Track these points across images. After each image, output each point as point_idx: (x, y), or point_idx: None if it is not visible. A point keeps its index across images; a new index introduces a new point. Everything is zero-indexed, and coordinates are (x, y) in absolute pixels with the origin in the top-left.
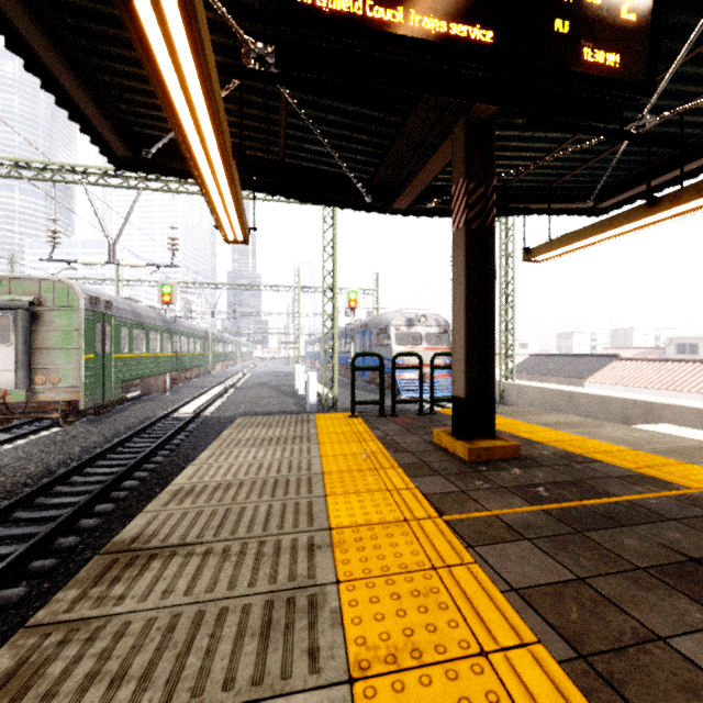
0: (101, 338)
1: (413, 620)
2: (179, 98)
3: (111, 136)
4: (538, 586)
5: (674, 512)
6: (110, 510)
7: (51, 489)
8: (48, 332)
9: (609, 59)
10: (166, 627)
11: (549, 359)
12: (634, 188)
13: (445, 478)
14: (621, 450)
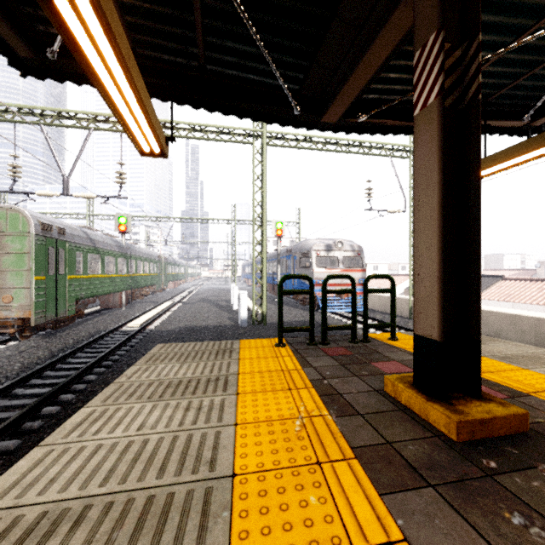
0: (54, 261)
1: None
2: None
3: (1, 25)
4: None
5: None
6: (13, 448)
7: None
8: (2, 255)
9: None
10: None
11: None
12: None
13: (444, 497)
14: None
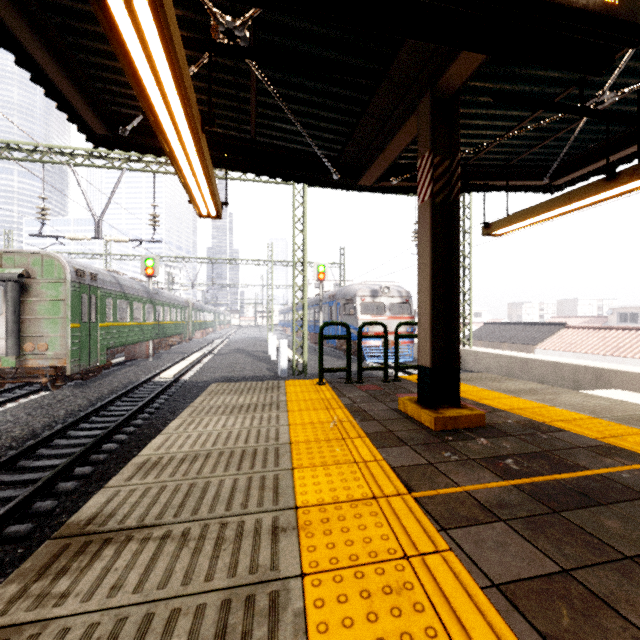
0: (87, 308)
1: (386, 626)
2: (142, 64)
3: (88, 114)
4: (521, 580)
5: None
6: (88, 473)
7: (34, 452)
8: (37, 302)
9: None
10: (107, 636)
11: (502, 327)
12: (588, 165)
13: (412, 449)
14: (583, 419)
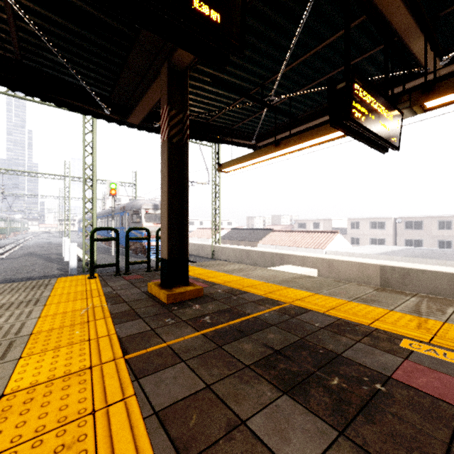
0: None
1: None
2: None
3: None
4: (176, 402)
5: (275, 320)
6: None
7: None
8: None
9: (213, 15)
10: None
11: (241, 231)
12: (273, 137)
13: (144, 320)
14: (260, 284)
